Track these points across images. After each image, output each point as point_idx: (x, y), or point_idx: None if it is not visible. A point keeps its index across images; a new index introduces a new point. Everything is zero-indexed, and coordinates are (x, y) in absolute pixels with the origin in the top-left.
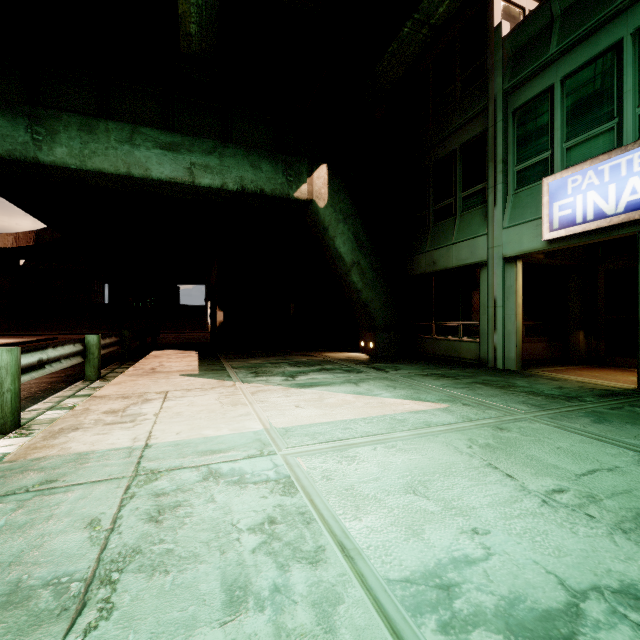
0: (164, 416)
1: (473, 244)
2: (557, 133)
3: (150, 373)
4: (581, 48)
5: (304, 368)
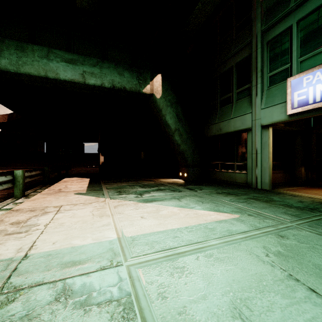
0: (51, 226)
1: (243, 118)
2: (294, 53)
3: (56, 192)
4: (309, 2)
5: (148, 189)
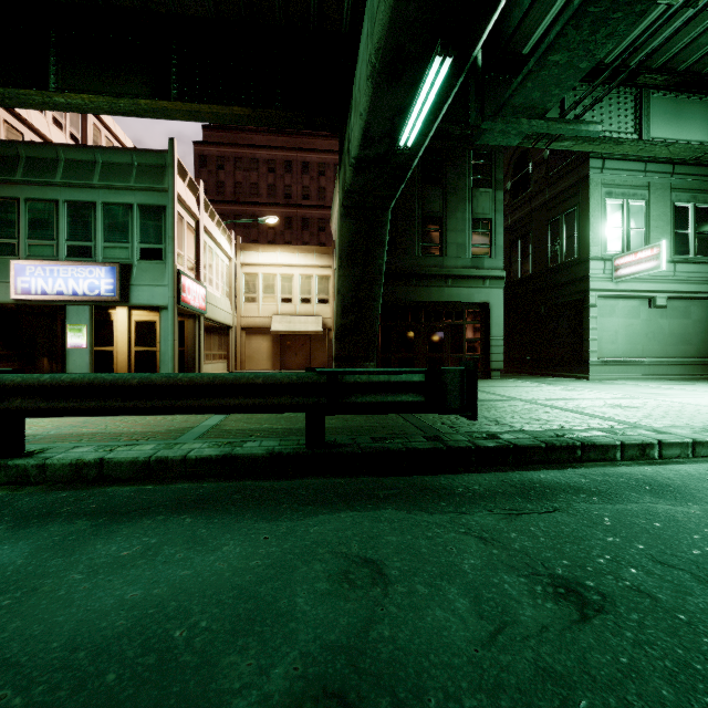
0: None
1: None
2: (23, 231)
3: None
4: (38, 188)
5: None
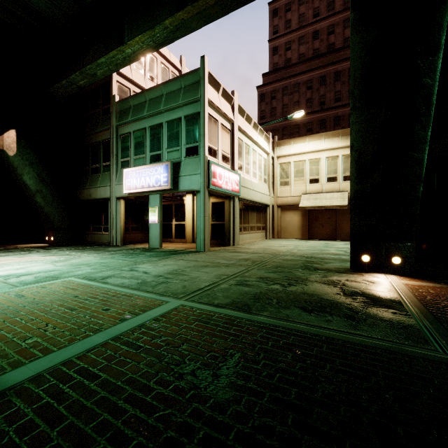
0: None
1: (106, 189)
2: (132, 151)
3: None
4: (138, 123)
5: None
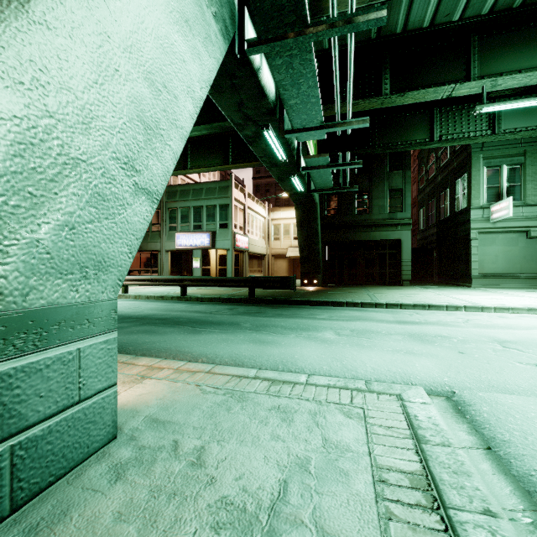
0: None
1: (156, 244)
2: (179, 220)
3: None
4: (183, 202)
5: None
